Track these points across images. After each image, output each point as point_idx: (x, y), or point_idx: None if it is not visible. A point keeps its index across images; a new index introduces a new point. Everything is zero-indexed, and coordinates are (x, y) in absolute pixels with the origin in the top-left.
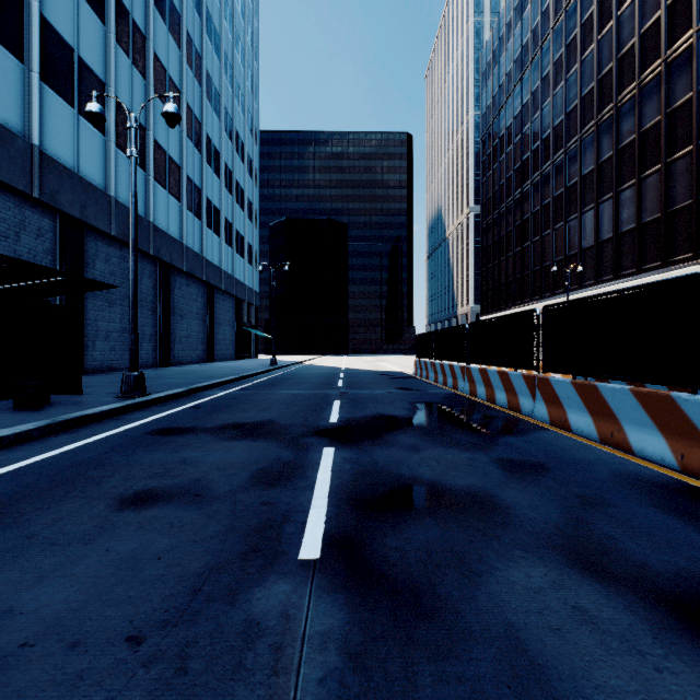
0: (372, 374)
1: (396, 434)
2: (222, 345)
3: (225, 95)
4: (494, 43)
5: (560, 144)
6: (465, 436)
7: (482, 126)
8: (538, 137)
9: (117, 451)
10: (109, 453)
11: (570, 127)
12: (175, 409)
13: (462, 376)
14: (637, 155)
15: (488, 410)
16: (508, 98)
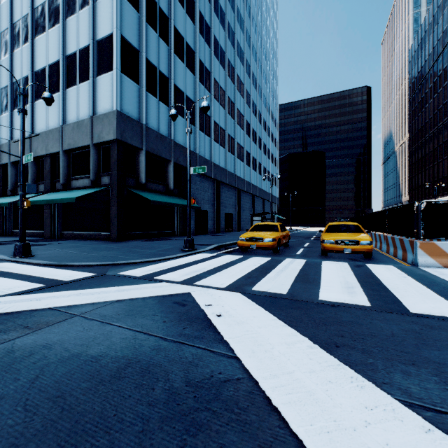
0: None
1: None
2: None
3: (267, 120)
4: (415, 47)
5: (446, 114)
6: None
7: (409, 93)
8: (436, 107)
9: None
10: None
11: None
12: None
13: None
14: None
15: None
16: (422, 81)
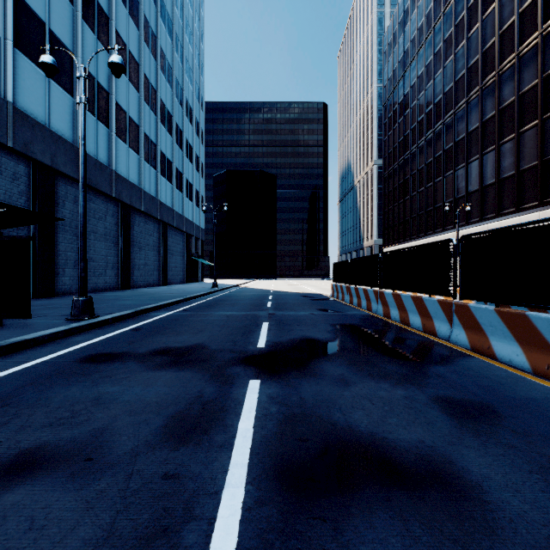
0: (296, 296)
1: (322, 362)
2: (174, 271)
3: (177, 69)
4: (394, 27)
5: (450, 107)
6: (392, 365)
7: (384, 94)
8: (431, 101)
9: (35, 384)
10: (25, 387)
11: (458, 92)
12: (117, 331)
13: (375, 299)
14: (516, 114)
15: (405, 333)
16: (405, 71)
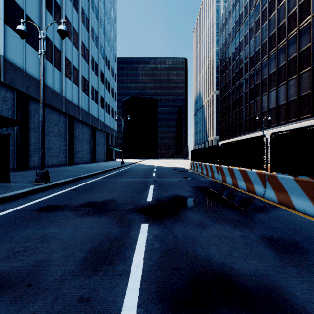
0: (169, 169)
1: (187, 211)
2: (99, 154)
3: (101, 38)
4: (226, 14)
5: (258, 60)
6: (231, 214)
7: (220, 53)
8: (247, 57)
9: (5, 226)
10: None
11: (263, 51)
12: (62, 191)
13: (217, 171)
14: (297, 63)
15: (236, 192)
16: (232, 39)
